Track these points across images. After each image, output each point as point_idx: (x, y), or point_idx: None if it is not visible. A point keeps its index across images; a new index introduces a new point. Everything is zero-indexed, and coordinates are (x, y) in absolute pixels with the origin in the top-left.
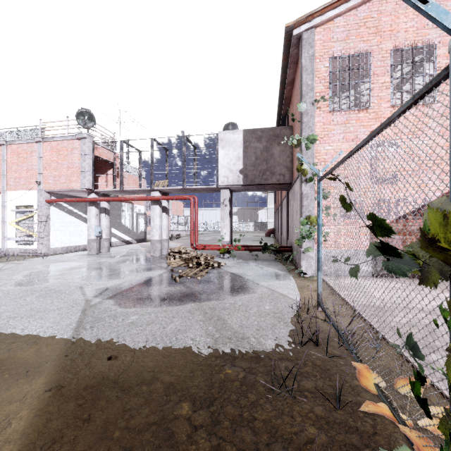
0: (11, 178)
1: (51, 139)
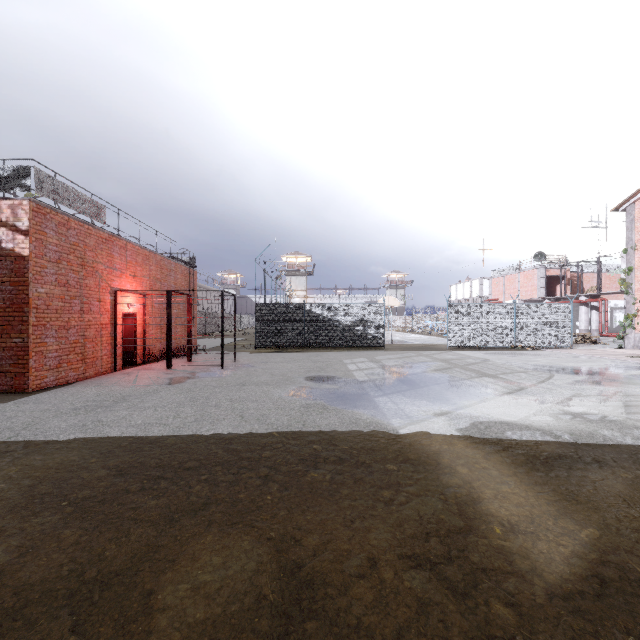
0: (506, 294)
1: (523, 270)
